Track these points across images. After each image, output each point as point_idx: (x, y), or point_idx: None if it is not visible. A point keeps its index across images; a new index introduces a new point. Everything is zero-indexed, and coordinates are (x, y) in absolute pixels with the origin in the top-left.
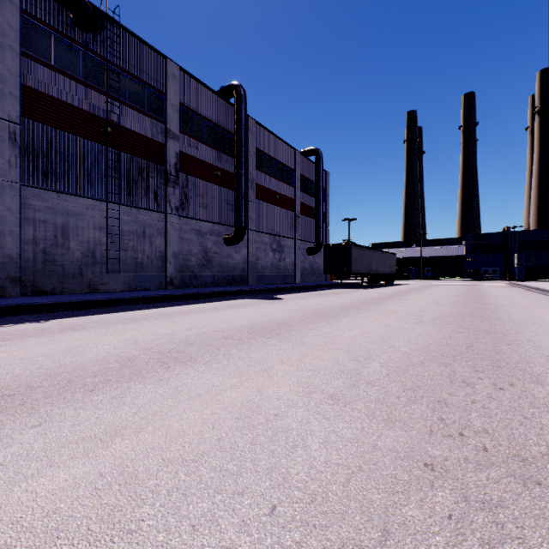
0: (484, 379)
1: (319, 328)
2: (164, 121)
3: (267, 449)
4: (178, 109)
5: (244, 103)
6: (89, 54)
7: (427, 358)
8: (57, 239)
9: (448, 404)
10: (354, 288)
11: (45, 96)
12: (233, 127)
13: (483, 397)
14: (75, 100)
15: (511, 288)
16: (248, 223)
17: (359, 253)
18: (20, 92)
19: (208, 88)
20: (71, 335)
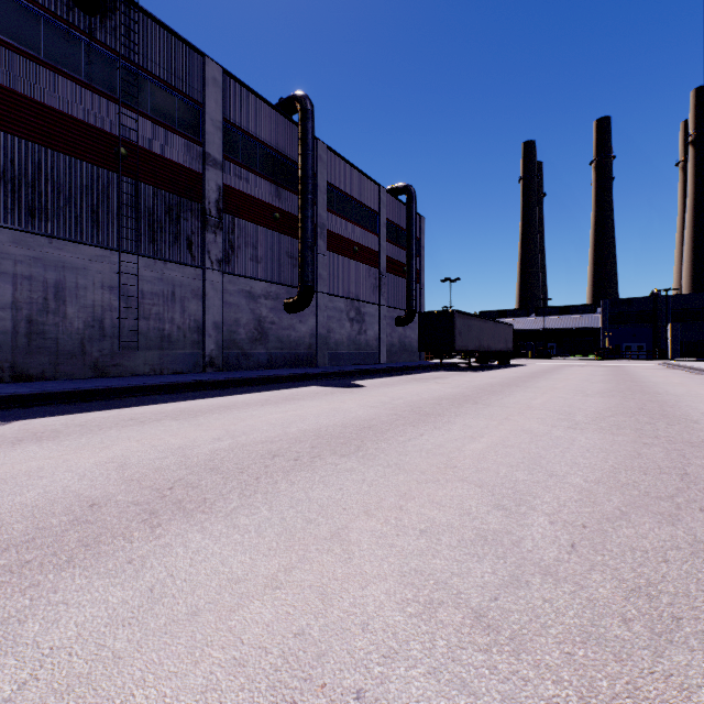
0: None
1: (423, 437)
2: (201, 142)
3: None
4: (221, 126)
5: (311, 120)
6: (95, 46)
7: (627, 503)
8: (47, 303)
9: None
10: (460, 371)
11: (30, 101)
12: (297, 153)
13: None
14: (74, 109)
15: (671, 371)
16: (317, 283)
17: (466, 323)
18: None
19: (262, 100)
20: (25, 451)
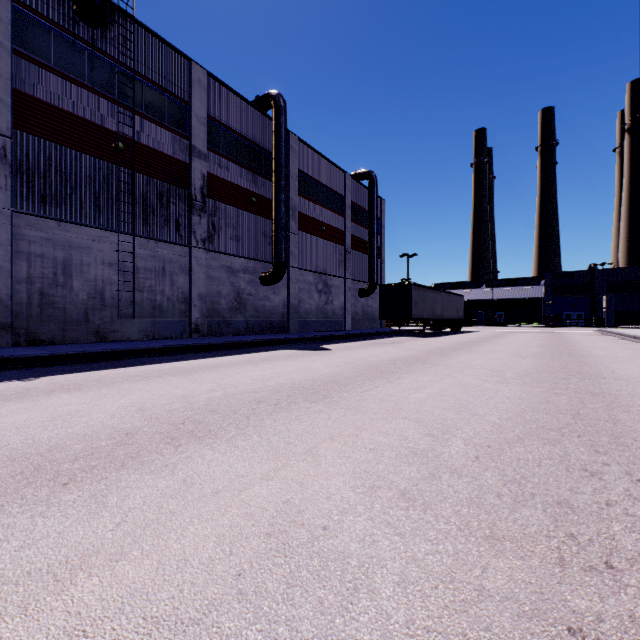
0: (611, 465)
1: (378, 389)
2: (188, 136)
3: (312, 595)
4: (205, 122)
5: (283, 115)
6: (97, 54)
7: (525, 432)
8: (57, 277)
9: (573, 508)
10: (415, 336)
11: (42, 104)
12: (271, 144)
13: (620, 496)
14: (79, 109)
15: (602, 336)
16: (289, 259)
17: (421, 295)
18: (11, 98)
19: (240, 98)
20: (60, 398)
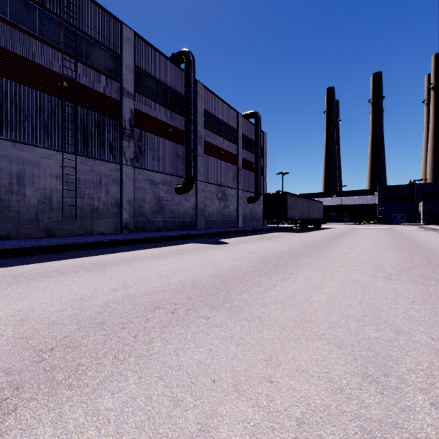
0: None
1: (276, 288)
2: (119, 80)
3: None
4: (133, 70)
5: (192, 67)
6: (46, 12)
7: None
8: (12, 186)
9: None
10: (290, 232)
11: None
12: (183, 89)
13: None
14: (31, 55)
15: (428, 232)
16: (196, 174)
17: (294, 201)
18: None
19: (160, 53)
20: None
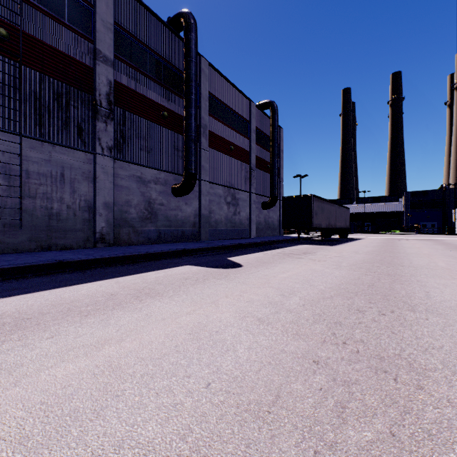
0: None
1: None
2: (92, 39)
3: None
4: (112, 28)
5: (193, 32)
6: None
7: None
8: None
9: None
10: (317, 244)
11: None
12: (183, 64)
13: None
14: None
15: None
16: (200, 173)
17: (320, 206)
18: None
19: (151, 13)
20: None
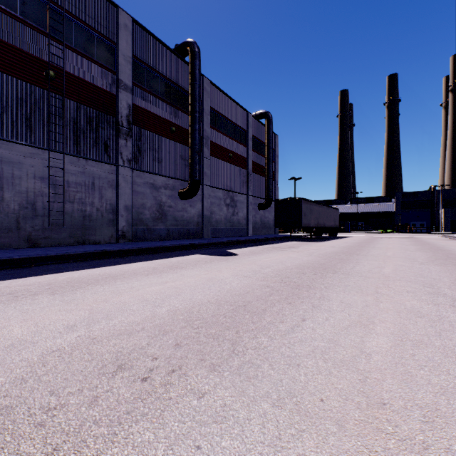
0: None
1: (307, 324)
2: (115, 71)
3: None
4: (131, 60)
5: (198, 59)
6: None
7: None
8: None
9: None
10: (305, 241)
11: None
12: (188, 85)
13: None
14: (10, 38)
15: None
16: (202, 178)
17: (309, 207)
18: None
19: (162, 44)
20: None
